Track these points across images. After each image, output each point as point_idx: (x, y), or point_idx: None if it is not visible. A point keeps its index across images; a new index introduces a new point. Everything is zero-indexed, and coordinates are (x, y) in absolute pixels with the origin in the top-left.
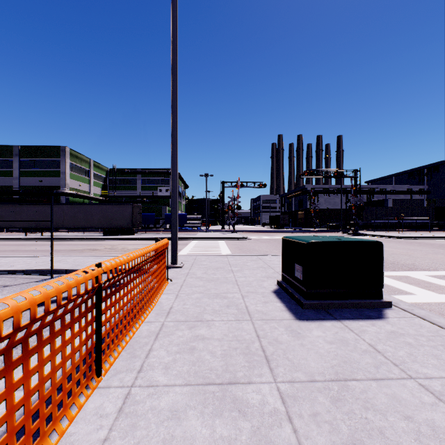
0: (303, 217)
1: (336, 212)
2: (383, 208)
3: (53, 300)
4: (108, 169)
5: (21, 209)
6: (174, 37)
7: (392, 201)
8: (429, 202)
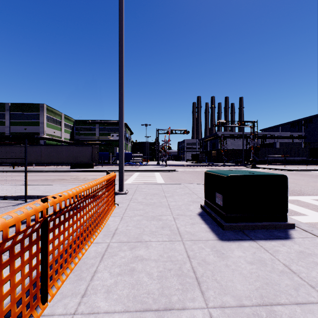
0: (215, 155)
1: (239, 151)
2: (273, 148)
3: (23, 222)
4: (75, 120)
5: (10, 149)
6: (121, 18)
7: (279, 144)
8: (305, 144)
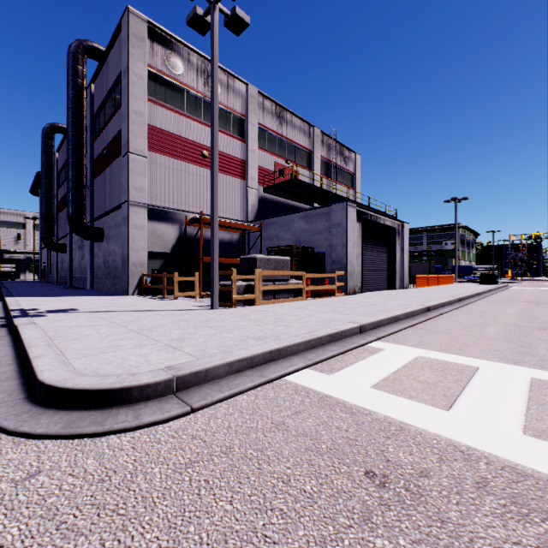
0: None
1: None
2: None
3: None
4: None
5: None
6: (456, 222)
7: None
8: None
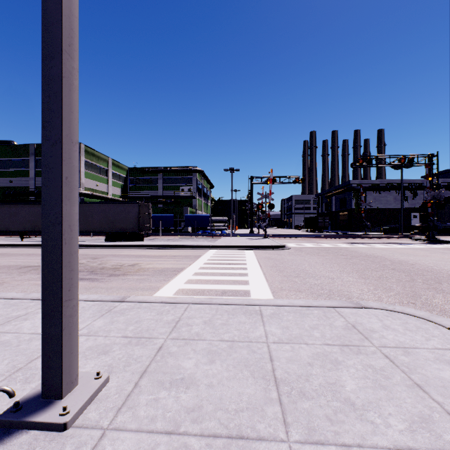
0: (346, 218)
1: (388, 212)
2: None
3: None
4: (129, 168)
5: (16, 210)
6: None
7: None
8: None
